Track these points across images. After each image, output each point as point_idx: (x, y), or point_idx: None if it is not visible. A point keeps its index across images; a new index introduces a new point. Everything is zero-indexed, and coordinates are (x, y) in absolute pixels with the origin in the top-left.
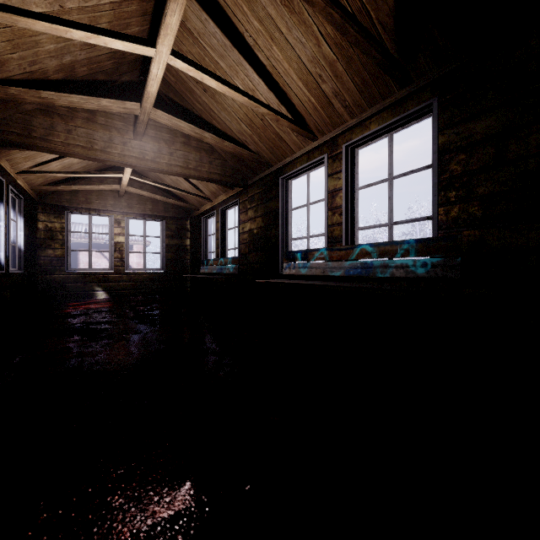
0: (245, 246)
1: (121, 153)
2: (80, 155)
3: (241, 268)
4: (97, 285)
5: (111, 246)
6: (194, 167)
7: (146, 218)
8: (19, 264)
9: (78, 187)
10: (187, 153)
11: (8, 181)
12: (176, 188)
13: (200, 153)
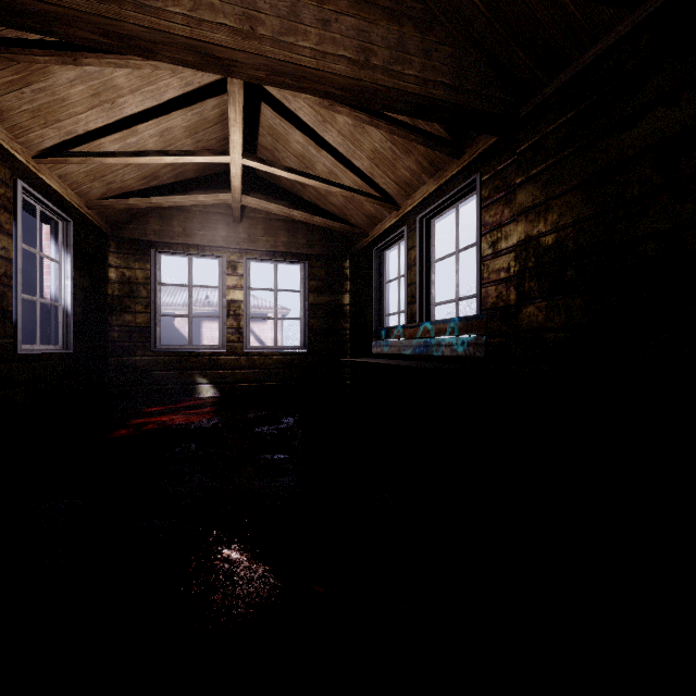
0: (501, 287)
1: (190, 16)
2: (84, 25)
3: (488, 344)
4: (200, 374)
5: (222, 308)
6: (384, 64)
7: (277, 258)
8: (65, 338)
9: (162, 200)
10: (366, 23)
11: (21, 175)
12: (330, 182)
13: (399, 25)
